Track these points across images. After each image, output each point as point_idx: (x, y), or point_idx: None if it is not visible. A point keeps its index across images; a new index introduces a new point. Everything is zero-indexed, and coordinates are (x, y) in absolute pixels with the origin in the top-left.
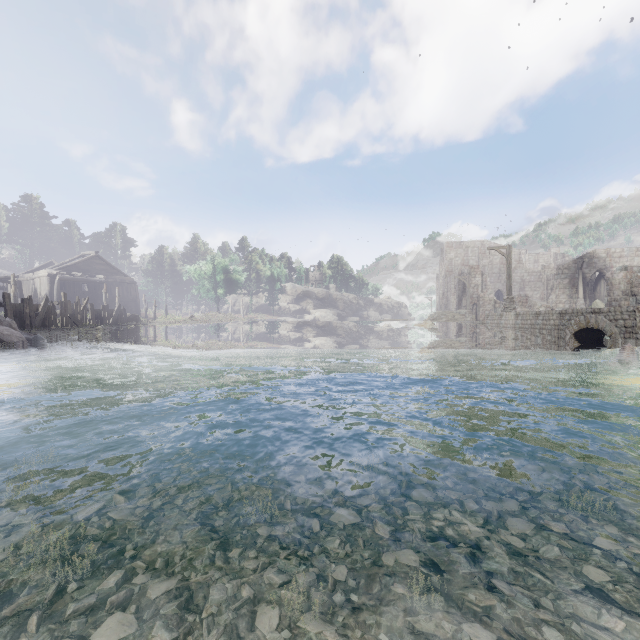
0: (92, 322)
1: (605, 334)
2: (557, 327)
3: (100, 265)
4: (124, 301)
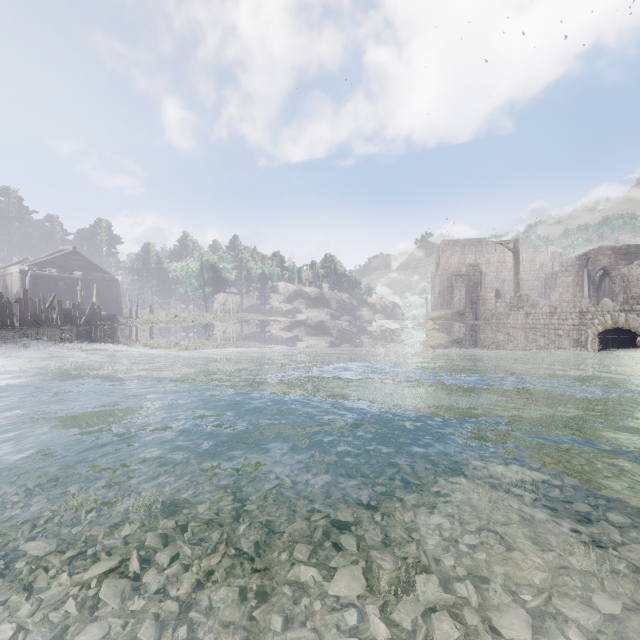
0: (60, 322)
1: (632, 335)
2: (576, 327)
3: (78, 261)
4: (104, 300)
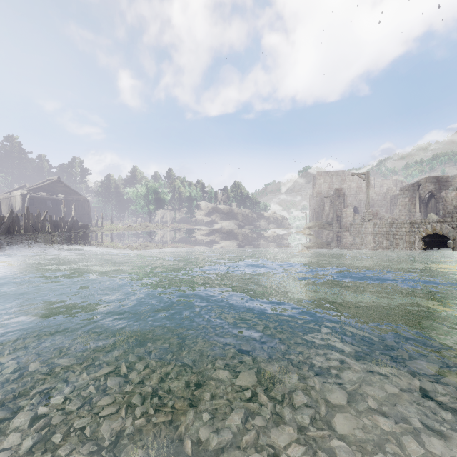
0: (50, 229)
1: (446, 238)
2: (408, 233)
3: (61, 187)
4: (79, 214)
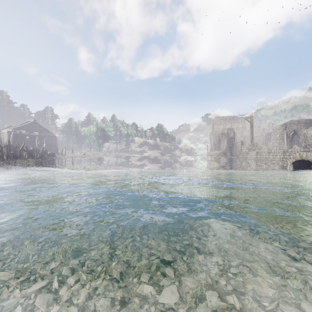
0: (27, 156)
1: (309, 163)
2: (281, 159)
3: (36, 127)
4: (49, 146)
